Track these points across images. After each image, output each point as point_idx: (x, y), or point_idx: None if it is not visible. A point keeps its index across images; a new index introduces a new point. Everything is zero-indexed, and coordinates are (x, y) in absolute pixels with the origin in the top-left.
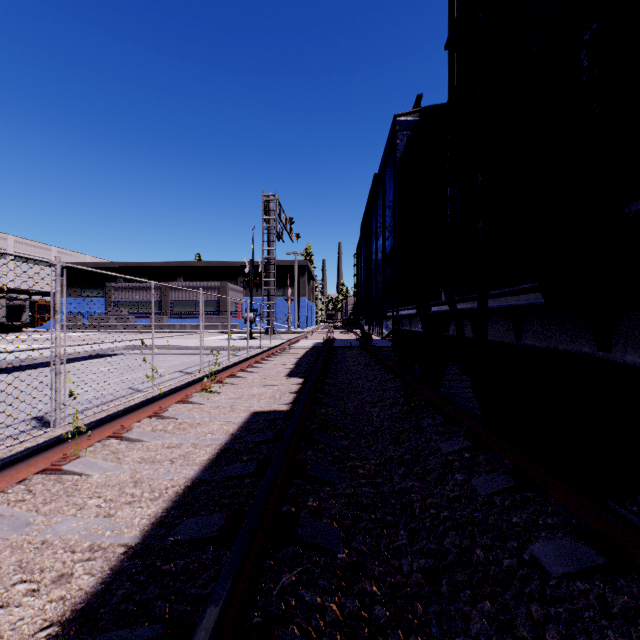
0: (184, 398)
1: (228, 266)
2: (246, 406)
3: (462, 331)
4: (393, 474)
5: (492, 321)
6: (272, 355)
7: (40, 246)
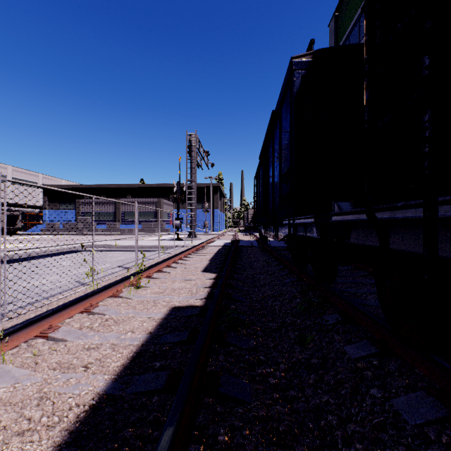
0: (115, 293)
1: (163, 187)
2: (167, 301)
3: (387, 243)
4: (304, 384)
5: (414, 232)
6: (192, 253)
7: (30, 173)
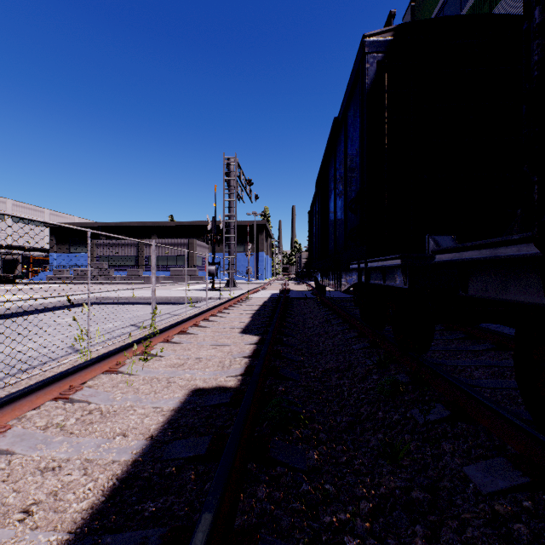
0: (113, 367)
1: (196, 225)
2: (186, 378)
3: None
4: None
5: None
6: (230, 307)
7: (35, 209)
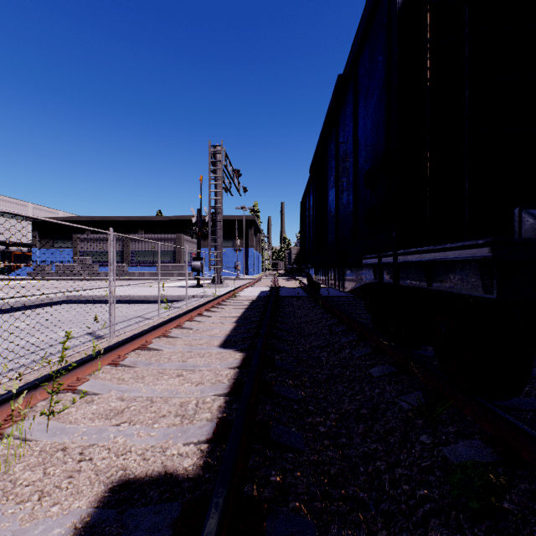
0: None
1: (184, 220)
2: (114, 449)
3: None
4: None
5: None
6: (213, 308)
7: (17, 202)
